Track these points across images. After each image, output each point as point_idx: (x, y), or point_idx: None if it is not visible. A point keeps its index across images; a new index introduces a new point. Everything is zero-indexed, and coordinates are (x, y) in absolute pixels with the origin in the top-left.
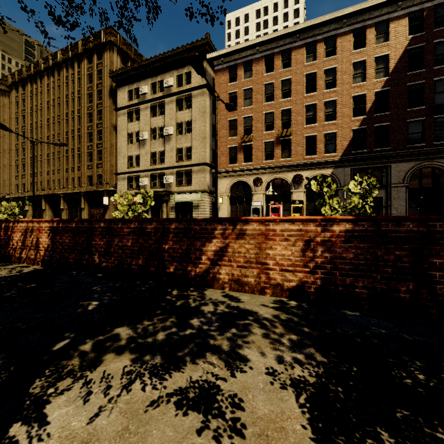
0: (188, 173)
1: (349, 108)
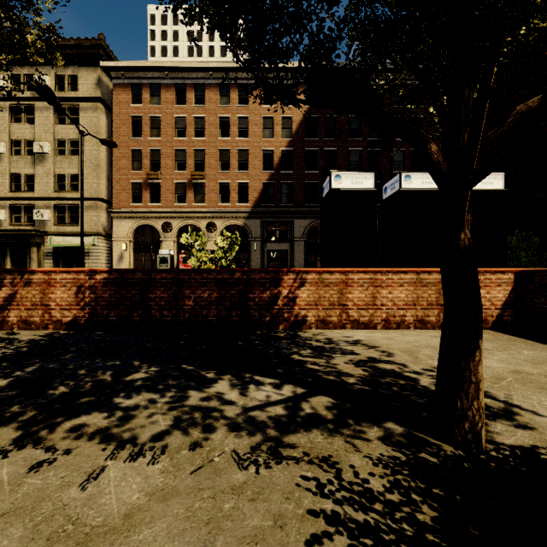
0: (74, 208)
1: (260, 161)
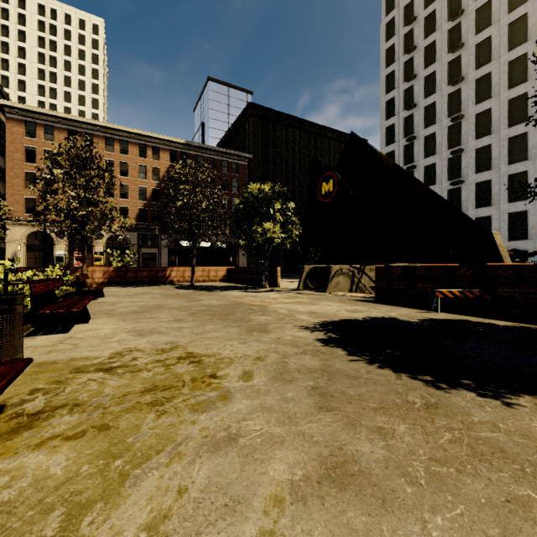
0: None
1: (137, 194)
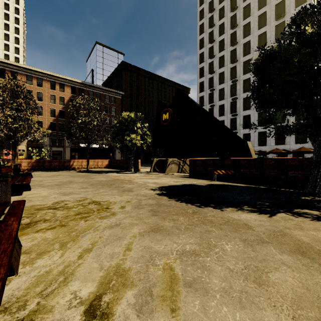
0: None
1: (49, 112)
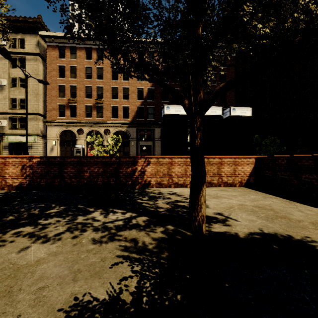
0: (22, 119)
1: (136, 94)
